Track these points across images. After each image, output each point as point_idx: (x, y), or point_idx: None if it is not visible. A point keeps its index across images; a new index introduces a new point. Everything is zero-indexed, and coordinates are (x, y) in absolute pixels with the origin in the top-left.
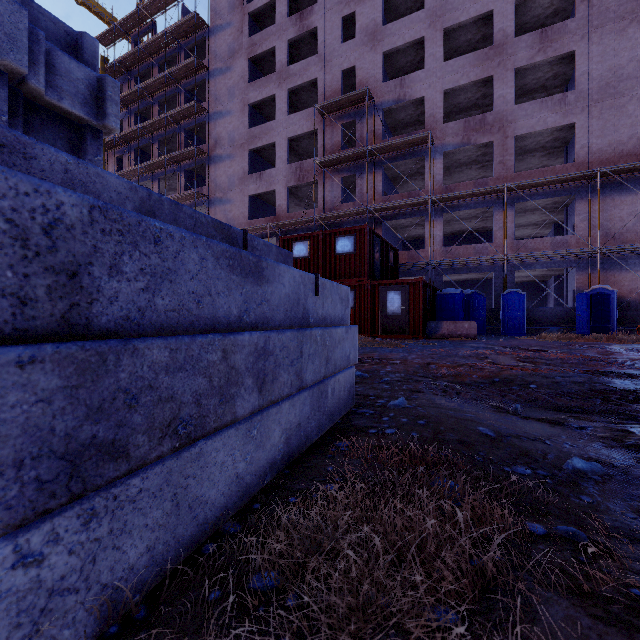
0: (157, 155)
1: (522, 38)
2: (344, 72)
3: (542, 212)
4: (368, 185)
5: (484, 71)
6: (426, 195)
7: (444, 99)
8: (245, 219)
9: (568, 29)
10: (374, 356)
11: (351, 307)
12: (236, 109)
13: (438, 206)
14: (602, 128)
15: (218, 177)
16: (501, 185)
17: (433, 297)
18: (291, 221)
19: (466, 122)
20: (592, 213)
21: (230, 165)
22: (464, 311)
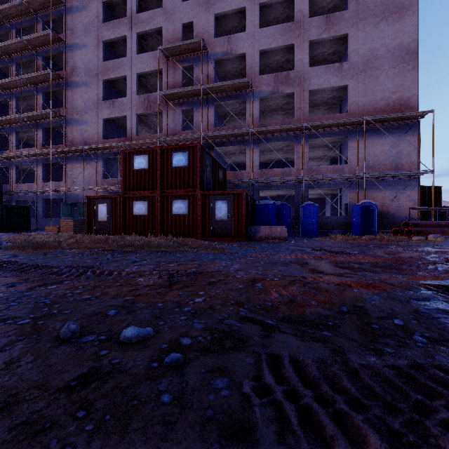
0: (15, 76)
1: (314, 19)
2: (184, 25)
3: (325, 149)
4: (203, 118)
5: (288, 39)
6: (247, 127)
7: (260, 58)
8: (99, 138)
9: (344, 17)
10: (192, 268)
11: (185, 214)
12: (91, 43)
13: (256, 138)
14: (365, 90)
15: (75, 100)
16: (301, 124)
17: (253, 207)
18: (139, 142)
19: (276, 76)
20: (359, 149)
21: (86, 91)
22: (276, 218)
